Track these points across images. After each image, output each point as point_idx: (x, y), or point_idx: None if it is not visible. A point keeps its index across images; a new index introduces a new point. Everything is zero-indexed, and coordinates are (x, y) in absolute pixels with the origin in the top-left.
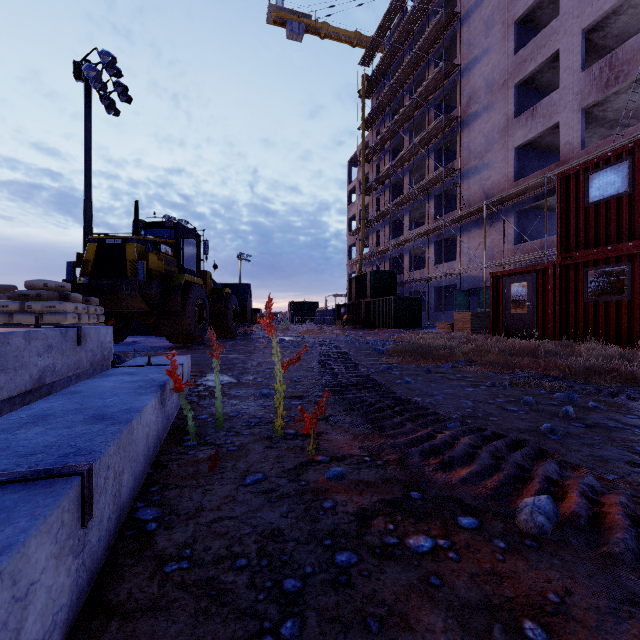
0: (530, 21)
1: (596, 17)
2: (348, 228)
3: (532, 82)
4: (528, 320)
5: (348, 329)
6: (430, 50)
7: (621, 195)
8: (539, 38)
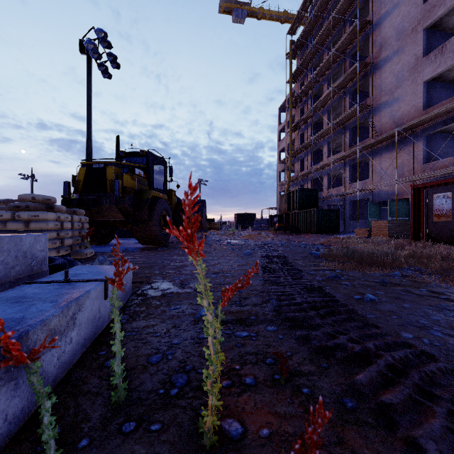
0: None
1: None
2: (278, 158)
3: (440, 25)
4: (453, 227)
5: (279, 234)
6: (346, 13)
7: None
8: None
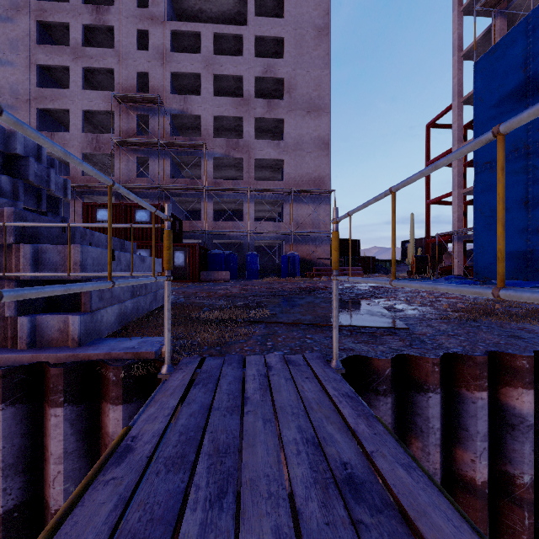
0: (48, 70)
1: (90, 109)
2: None
3: (49, 112)
4: None
5: None
6: None
7: None
8: (57, 92)
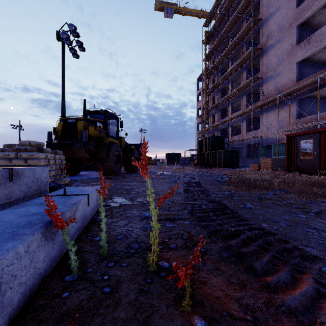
0: None
1: None
2: (197, 114)
3: (308, 23)
4: (313, 163)
5: (197, 168)
6: (244, 13)
7: None
8: None
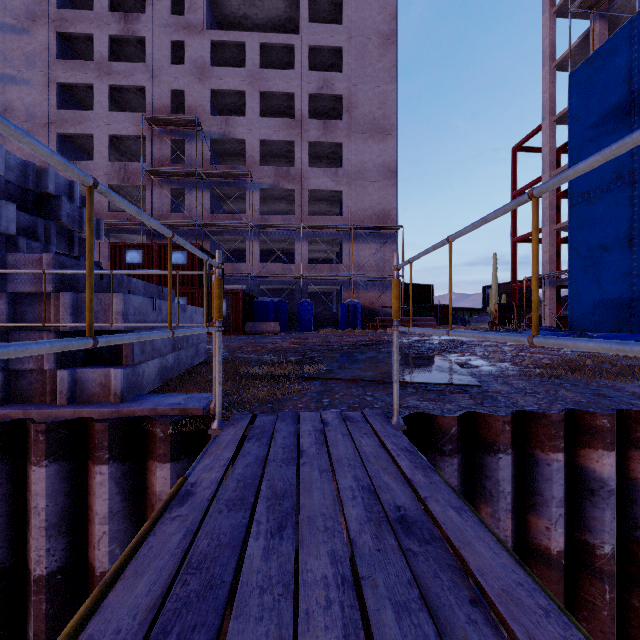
0: (69, 89)
1: (118, 134)
2: None
3: (70, 137)
4: None
5: None
6: None
7: (140, 264)
8: (79, 114)
